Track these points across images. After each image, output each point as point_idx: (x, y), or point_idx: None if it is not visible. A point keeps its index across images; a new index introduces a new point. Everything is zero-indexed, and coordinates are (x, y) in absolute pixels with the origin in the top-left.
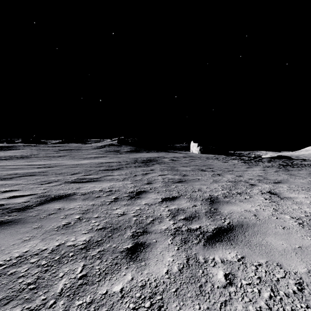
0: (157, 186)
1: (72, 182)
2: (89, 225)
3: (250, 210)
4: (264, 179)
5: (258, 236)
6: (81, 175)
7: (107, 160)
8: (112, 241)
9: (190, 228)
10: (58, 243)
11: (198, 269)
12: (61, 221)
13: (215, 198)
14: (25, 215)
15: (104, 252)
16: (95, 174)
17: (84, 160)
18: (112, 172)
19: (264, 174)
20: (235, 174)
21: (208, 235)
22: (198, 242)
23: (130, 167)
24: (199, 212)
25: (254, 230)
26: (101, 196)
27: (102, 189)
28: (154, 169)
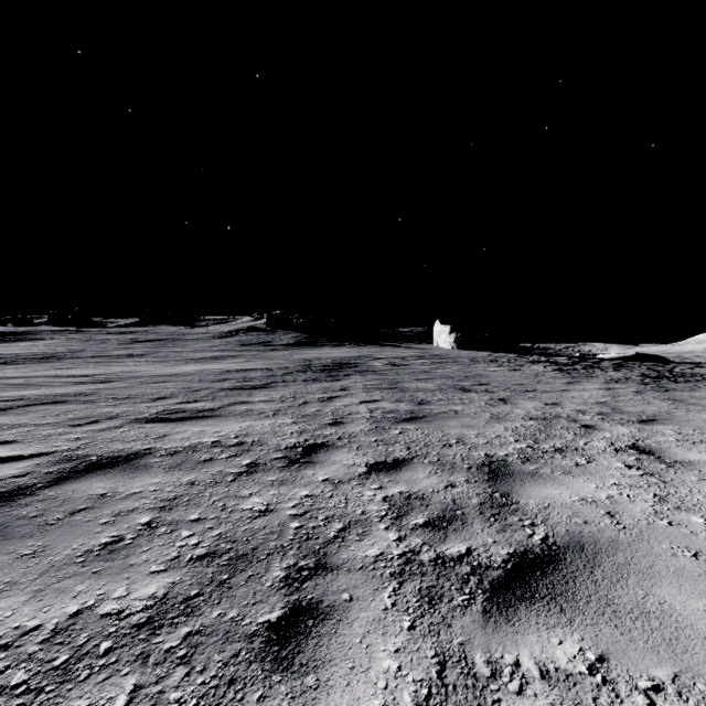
0: (355, 430)
1: (150, 421)
2: (173, 546)
3: (595, 498)
4: (614, 411)
5: (633, 584)
6: (175, 402)
7: (241, 365)
8: (228, 598)
9: (442, 553)
10: (75, 605)
11: (476, 705)
12: (100, 533)
13: (501, 465)
14: (8, 513)
15: (201, 638)
16: (210, 400)
17: (187, 365)
18: (250, 395)
19: (610, 400)
20: (542, 400)
21: (493, 579)
22: (466, 603)
23: (293, 382)
24: (465, 503)
25: (618, 562)
26: (215, 459)
27: (220, 439)
28: (350, 388)
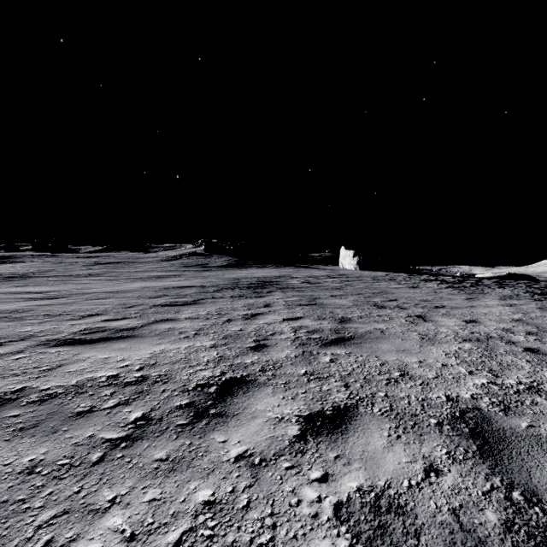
0: (280, 357)
1: (59, 344)
2: None
3: None
4: (541, 330)
5: None
6: (101, 320)
7: (179, 283)
8: None
9: None
10: None
11: None
12: None
13: (479, 418)
14: None
15: None
16: (137, 317)
17: (133, 283)
18: (177, 312)
19: (524, 317)
20: (458, 317)
21: None
22: None
23: (221, 298)
24: (479, 525)
25: None
26: (95, 409)
27: (119, 372)
28: (273, 304)
